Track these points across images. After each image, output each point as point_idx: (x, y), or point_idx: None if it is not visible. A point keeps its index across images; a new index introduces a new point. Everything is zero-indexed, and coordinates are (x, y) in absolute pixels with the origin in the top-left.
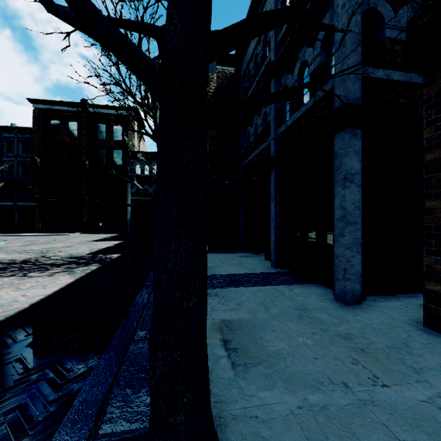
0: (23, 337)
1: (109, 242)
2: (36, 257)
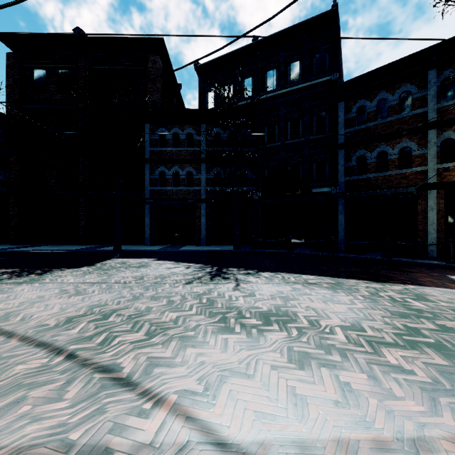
0: None
1: None
2: None
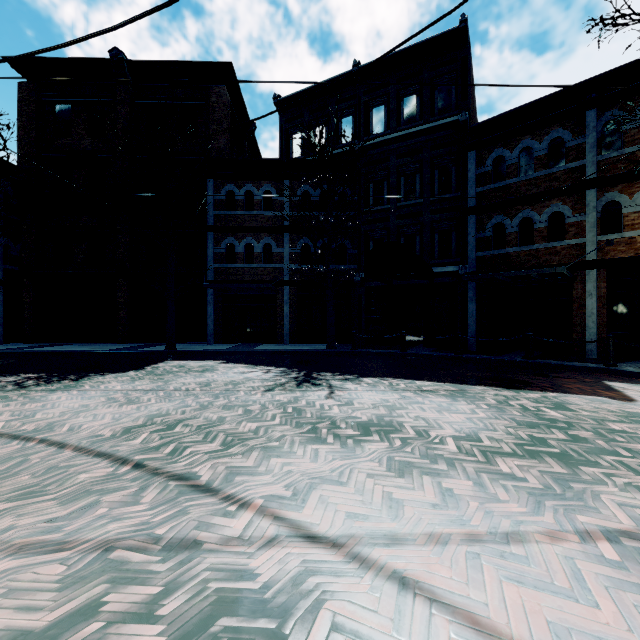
0: None
1: None
2: None
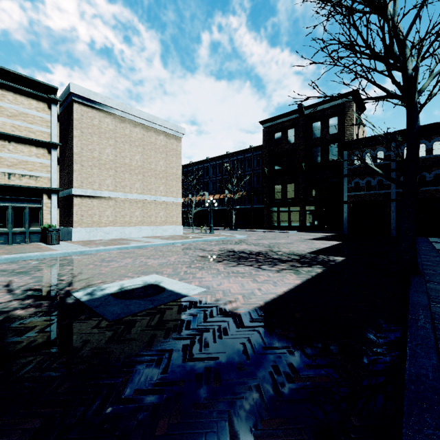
0: (261, 349)
1: (327, 241)
2: (266, 250)
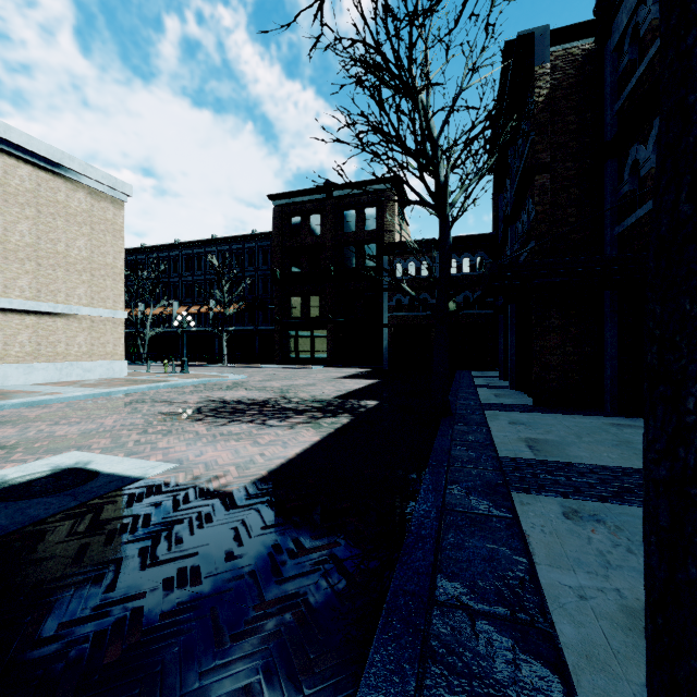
0: (259, 530)
1: (361, 380)
2: (275, 397)
